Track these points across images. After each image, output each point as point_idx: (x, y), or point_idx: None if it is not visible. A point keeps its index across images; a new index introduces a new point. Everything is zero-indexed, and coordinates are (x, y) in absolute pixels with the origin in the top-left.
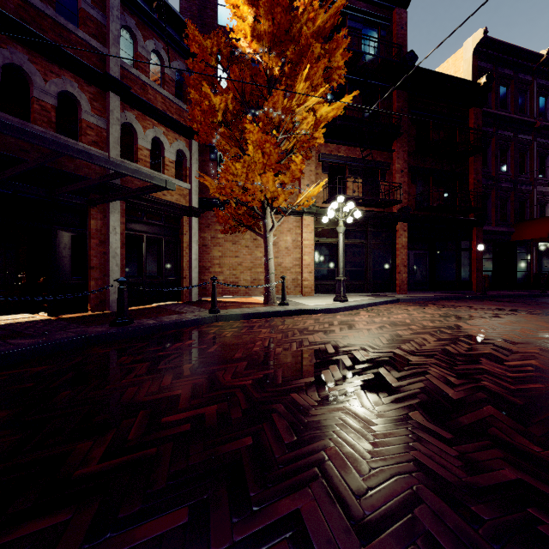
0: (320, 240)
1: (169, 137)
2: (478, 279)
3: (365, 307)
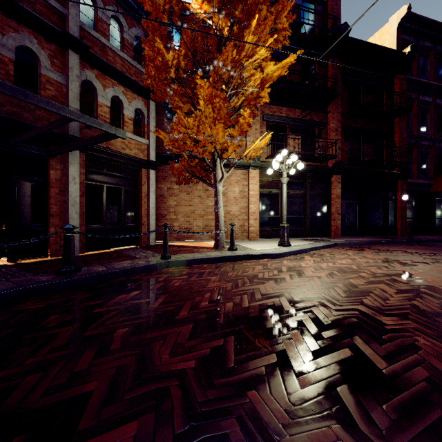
0: (264, 191)
1: (128, 96)
2: (402, 225)
3: (308, 251)
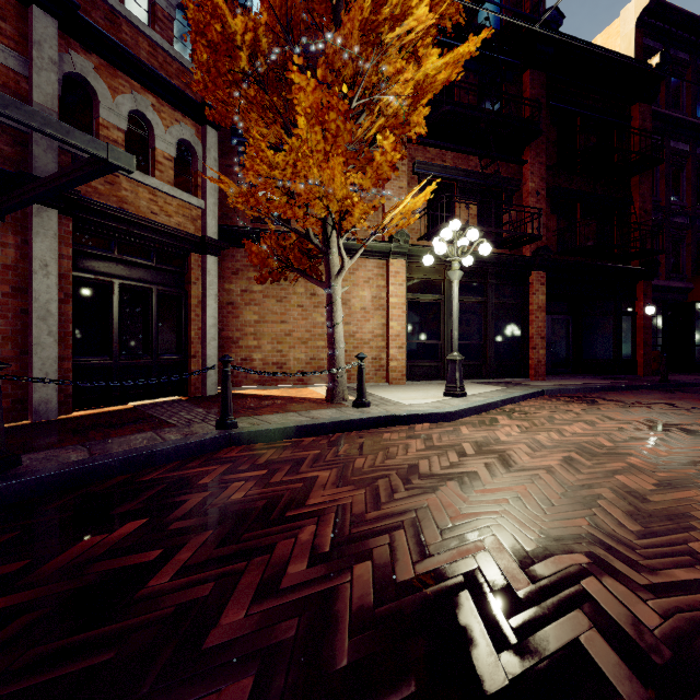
0: (415, 297)
1: (164, 116)
2: (645, 357)
3: (499, 406)
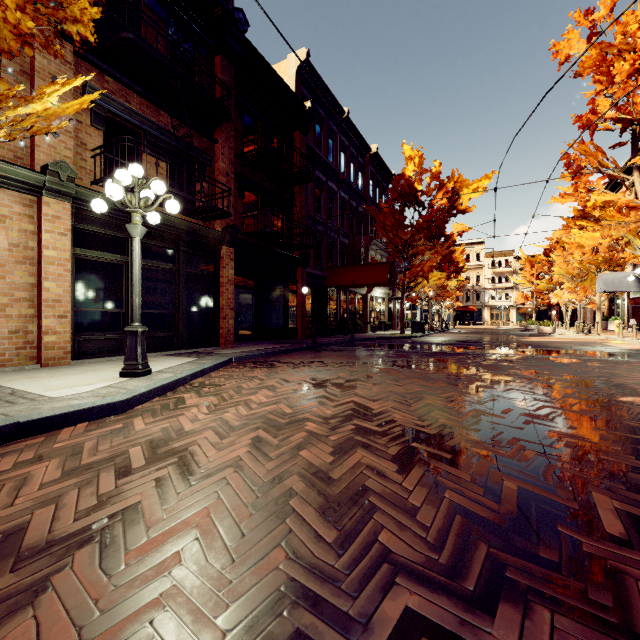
0: (87, 254)
1: None
2: (303, 325)
3: (189, 381)
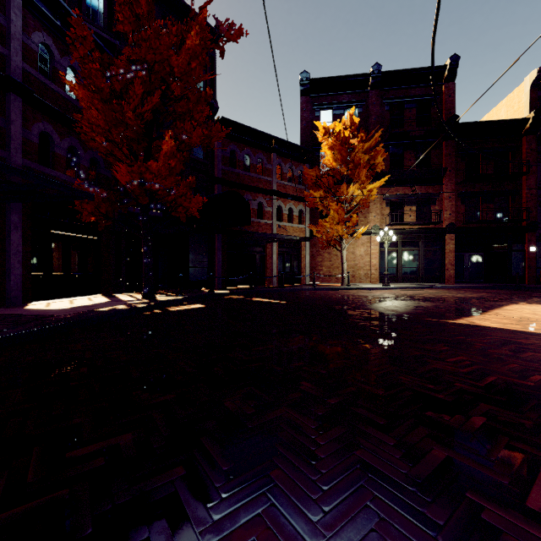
0: (383, 249)
1: (295, 205)
2: (530, 274)
3: (398, 289)
